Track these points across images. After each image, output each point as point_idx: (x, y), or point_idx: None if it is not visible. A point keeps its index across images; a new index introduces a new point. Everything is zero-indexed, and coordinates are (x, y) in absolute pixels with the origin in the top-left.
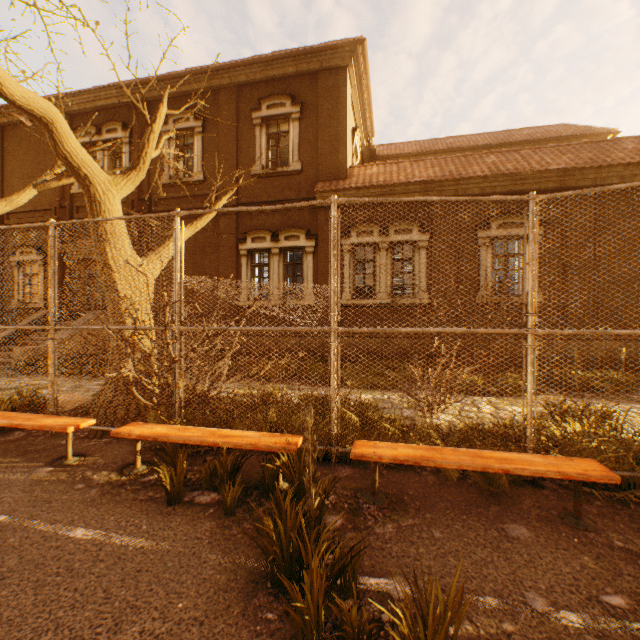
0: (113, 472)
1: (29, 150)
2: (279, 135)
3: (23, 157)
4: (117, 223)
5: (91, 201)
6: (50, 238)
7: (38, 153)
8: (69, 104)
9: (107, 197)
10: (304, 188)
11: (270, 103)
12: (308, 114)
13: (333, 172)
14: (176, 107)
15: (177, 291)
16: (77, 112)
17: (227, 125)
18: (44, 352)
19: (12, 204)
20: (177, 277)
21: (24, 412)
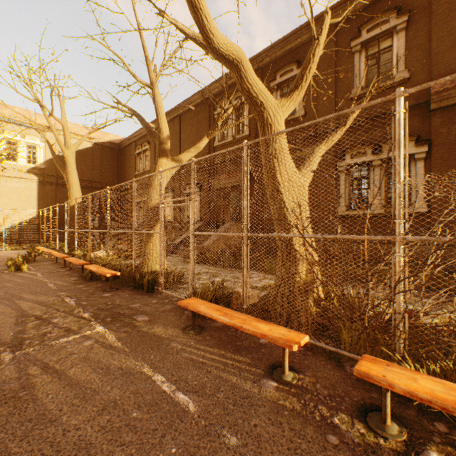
0: (354, 419)
1: (192, 126)
2: (378, 54)
3: (189, 131)
4: (282, 141)
5: (263, 125)
6: (243, 157)
7: (196, 126)
8: (213, 89)
9: (275, 119)
10: (411, 95)
11: (370, 26)
12: (416, 19)
13: (453, 67)
14: (281, 65)
15: (398, 191)
16: (217, 93)
17: (325, 63)
18: (205, 249)
19: (196, 150)
20: (398, 174)
21: (222, 302)
